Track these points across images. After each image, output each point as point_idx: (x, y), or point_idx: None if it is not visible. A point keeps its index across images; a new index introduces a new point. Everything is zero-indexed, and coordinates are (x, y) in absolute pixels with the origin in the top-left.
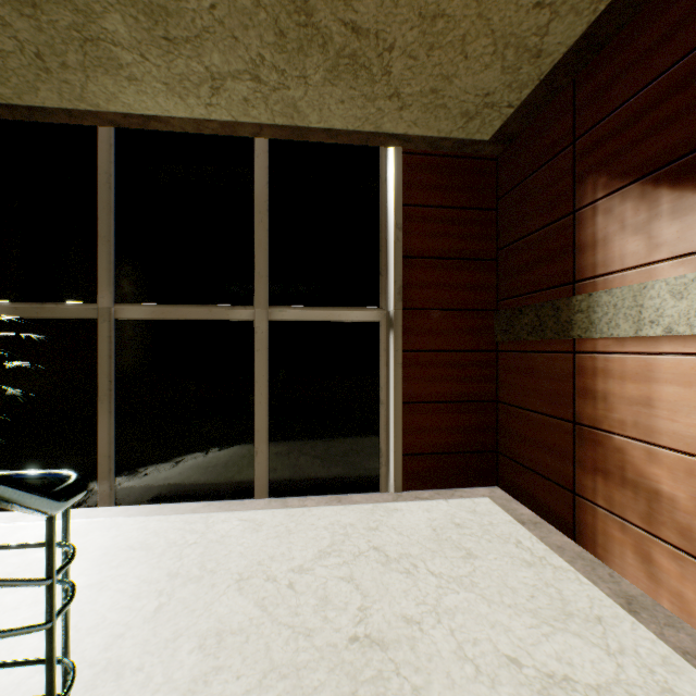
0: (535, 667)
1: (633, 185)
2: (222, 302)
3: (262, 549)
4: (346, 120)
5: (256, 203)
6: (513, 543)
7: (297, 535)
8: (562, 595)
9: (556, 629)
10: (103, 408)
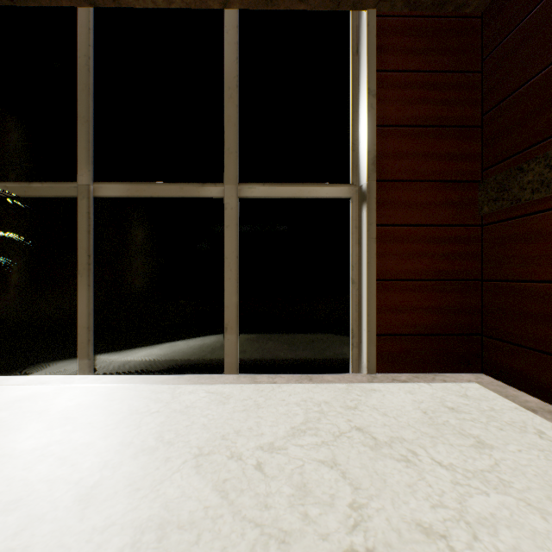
0: None
1: None
2: (193, 180)
3: (227, 422)
4: None
5: (225, 80)
6: (534, 433)
7: (266, 410)
8: None
9: None
10: (82, 281)
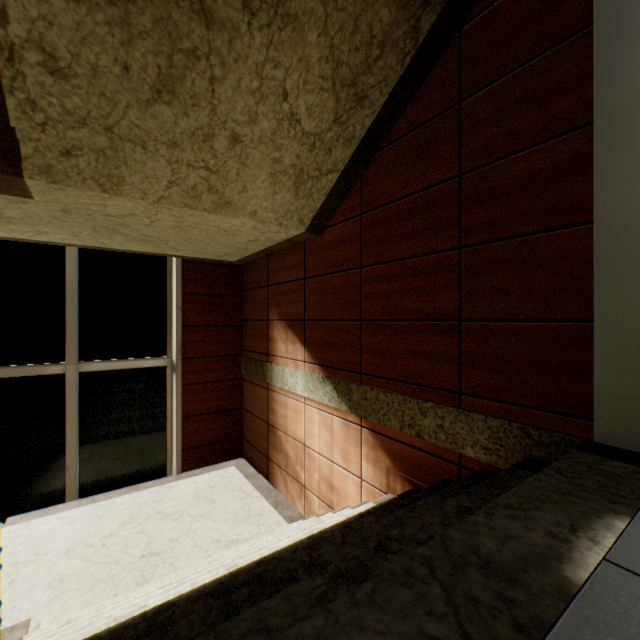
0: (226, 540)
1: (283, 321)
2: (36, 362)
3: (81, 532)
4: (141, 249)
5: (67, 290)
6: (238, 489)
7: (106, 518)
8: (251, 508)
9: (241, 523)
10: None
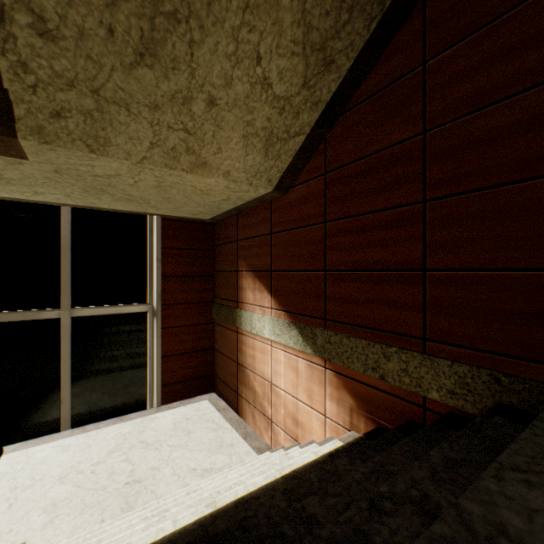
0: (202, 468)
1: (251, 272)
2: (34, 308)
3: (73, 459)
4: (126, 208)
5: (62, 244)
6: (211, 421)
7: (95, 446)
8: (223, 439)
9: (215, 453)
10: None
